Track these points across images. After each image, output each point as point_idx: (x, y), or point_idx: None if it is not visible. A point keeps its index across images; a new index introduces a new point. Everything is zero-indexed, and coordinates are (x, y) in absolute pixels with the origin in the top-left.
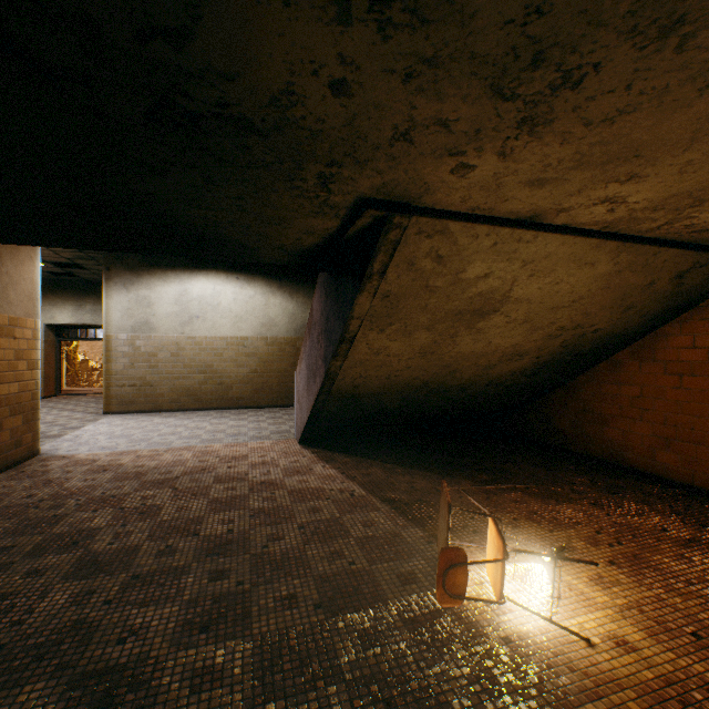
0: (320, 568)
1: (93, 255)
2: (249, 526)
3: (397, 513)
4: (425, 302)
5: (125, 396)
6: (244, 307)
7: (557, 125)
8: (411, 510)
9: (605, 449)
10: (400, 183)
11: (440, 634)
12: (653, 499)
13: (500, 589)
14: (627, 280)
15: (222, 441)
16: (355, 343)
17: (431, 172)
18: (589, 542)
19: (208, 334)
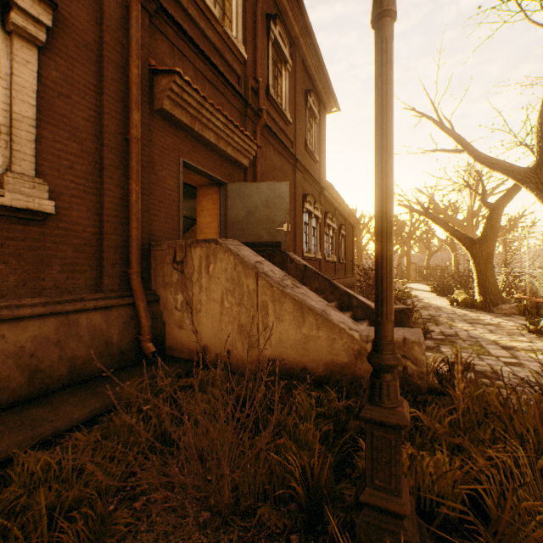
0: None
1: None
2: None
3: None
4: None
5: None
6: None
7: None
8: None
9: None
10: None
11: None
12: None
13: None
14: None
15: None
16: None
17: None
18: None
19: None
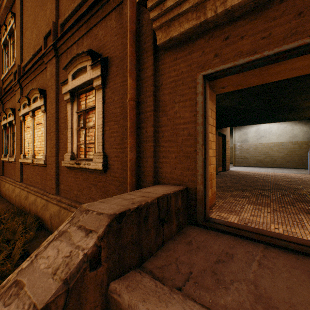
0: None
1: None
2: (295, 181)
3: None
4: None
5: (239, 161)
6: (281, 131)
7: None
8: None
9: None
10: None
11: None
12: None
13: None
14: None
15: (277, 172)
16: None
17: None
18: None
19: (266, 142)
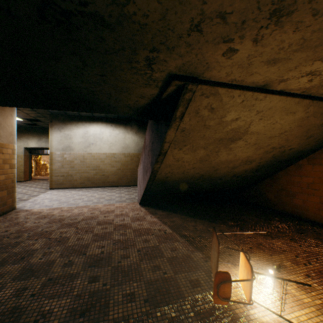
0: (148, 276)
1: (44, 115)
2: (112, 250)
3: (188, 243)
4: (203, 134)
5: (59, 180)
6: (114, 139)
7: (295, 16)
8: (195, 241)
9: (293, 209)
10: (192, 63)
11: (215, 322)
12: (322, 237)
13: (249, 295)
14: (311, 122)
15: (102, 203)
16: (166, 156)
17: (211, 55)
18: (293, 262)
19: (97, 151)
